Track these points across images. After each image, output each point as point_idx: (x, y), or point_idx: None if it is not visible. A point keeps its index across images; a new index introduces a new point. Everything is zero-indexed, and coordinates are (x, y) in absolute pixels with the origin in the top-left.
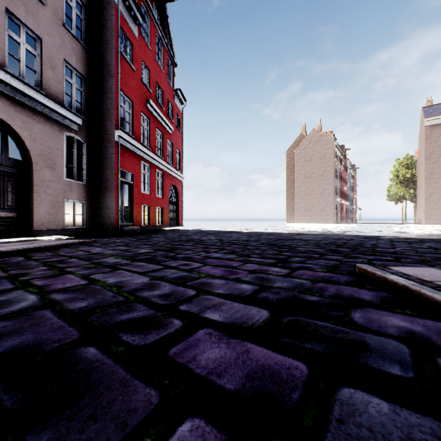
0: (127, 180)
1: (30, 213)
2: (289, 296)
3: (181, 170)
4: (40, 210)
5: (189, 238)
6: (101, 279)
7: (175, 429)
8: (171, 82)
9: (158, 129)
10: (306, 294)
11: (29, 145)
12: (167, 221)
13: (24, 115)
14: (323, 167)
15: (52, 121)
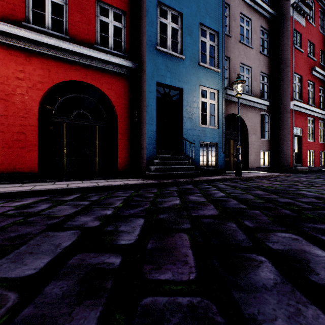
0: (297, 134)
1: (247, 158)
2: None
3: None
4: (250, 157)
5: None
6: None
7: None
8: None
9: (320, 87)
10: None
11: (247, 124)
12: None
13: (245, 110)
14: None
15: (255, 109)
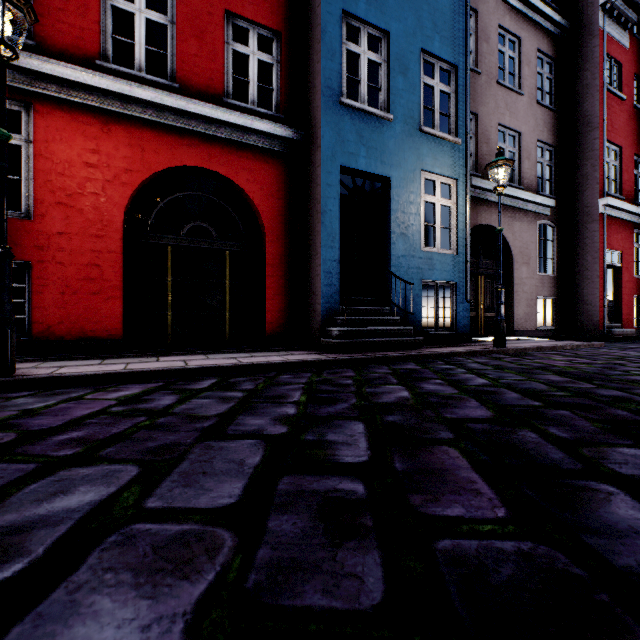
0: (612, 263)
1: (510, 312)
2: None
3: None
4: (518, 309)
5: None
6: None
7: None
8: None
9: None
10: None
11: (511, 245)
12: None
13: (508, 217)
14: None
15: (527, 214)
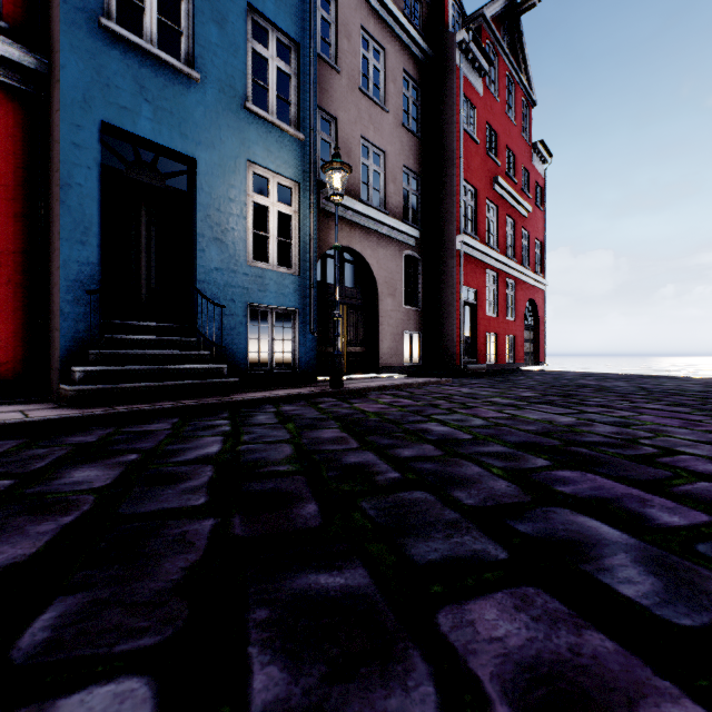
0: (469, 300)
1: (376, 347)
2: None
3: (542, 273)
4: (384, 344)
5: (577, 382)
6: (518, 414)
7: (696, 483)
8: (526, 135)
9: (507, 217)
10: None
11: (376, 273)
12: (520, 357)
13: (372, 242)
14: None
15: (393, 242)
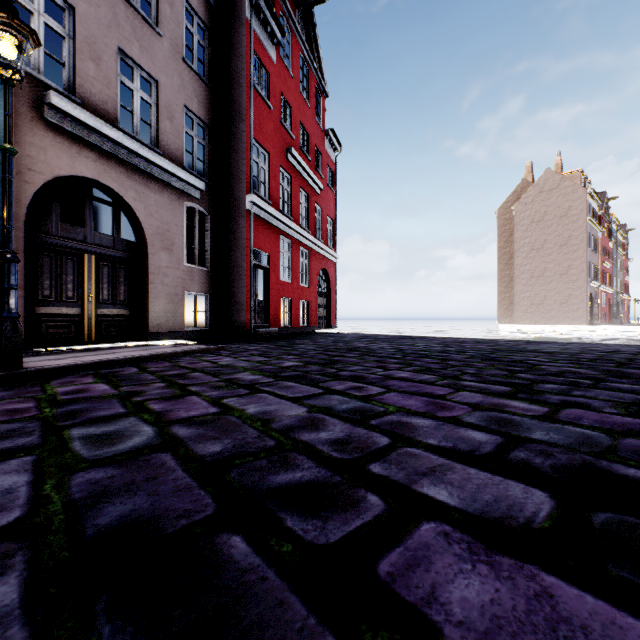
0: (261, 264)
1: (145, 310)
2: (576, 463)
3: (334, 247)
4: (156, 306)
5: (350, 345)
6: (237, 406)
7: None
8: (320, 120)
9: (302, 190)
10: (611, 461)
11: (144, 221)
12: (314, 321)
13: (138, 183)
14: (565, 232)
15: (170, 188)
